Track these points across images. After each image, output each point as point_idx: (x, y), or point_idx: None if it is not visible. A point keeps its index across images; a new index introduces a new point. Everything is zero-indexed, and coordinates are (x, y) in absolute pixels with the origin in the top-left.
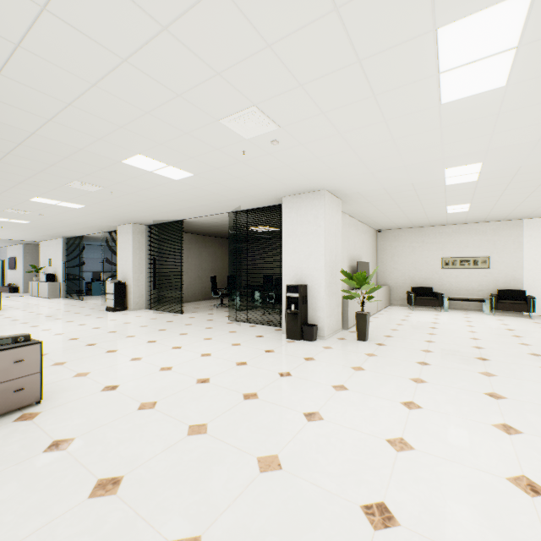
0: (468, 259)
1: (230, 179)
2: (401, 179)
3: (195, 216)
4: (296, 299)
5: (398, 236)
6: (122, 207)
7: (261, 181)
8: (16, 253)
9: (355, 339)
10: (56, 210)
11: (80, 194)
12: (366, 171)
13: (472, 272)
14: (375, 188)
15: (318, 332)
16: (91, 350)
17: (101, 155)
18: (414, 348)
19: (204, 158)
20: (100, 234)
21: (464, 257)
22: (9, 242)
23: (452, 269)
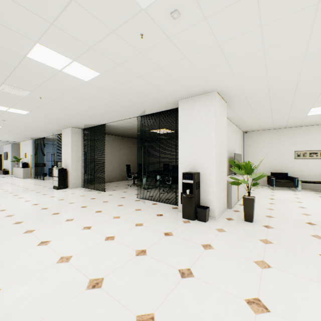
0: (316, 152)
1: (133, 79)
2: (290, 76)
3: (113, 121)
4: (190, 185)
5: (260, 135)
6: (57, 113)
7: (161, 81)
8: (8, 149)
9: (242, 219)
10: (11, 116)
11: (18, 100)
12: (262, 64)
13: (319, 162)
14: (261, 88)
15: (209, 213)
16: (13, 229)
17: (2, 47)
18: (303, 233)
19: (104, 48)
20: (54, 136)
21: (313, 150)
22: (2, 142)
23: (303, 159)
